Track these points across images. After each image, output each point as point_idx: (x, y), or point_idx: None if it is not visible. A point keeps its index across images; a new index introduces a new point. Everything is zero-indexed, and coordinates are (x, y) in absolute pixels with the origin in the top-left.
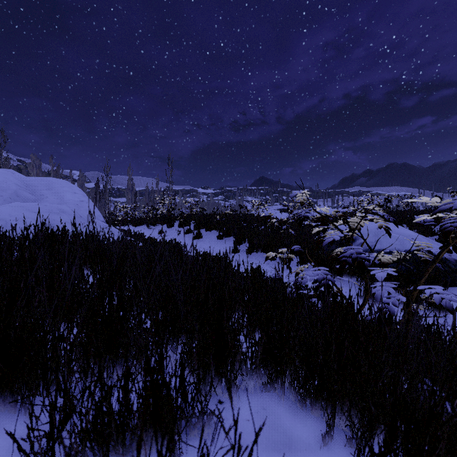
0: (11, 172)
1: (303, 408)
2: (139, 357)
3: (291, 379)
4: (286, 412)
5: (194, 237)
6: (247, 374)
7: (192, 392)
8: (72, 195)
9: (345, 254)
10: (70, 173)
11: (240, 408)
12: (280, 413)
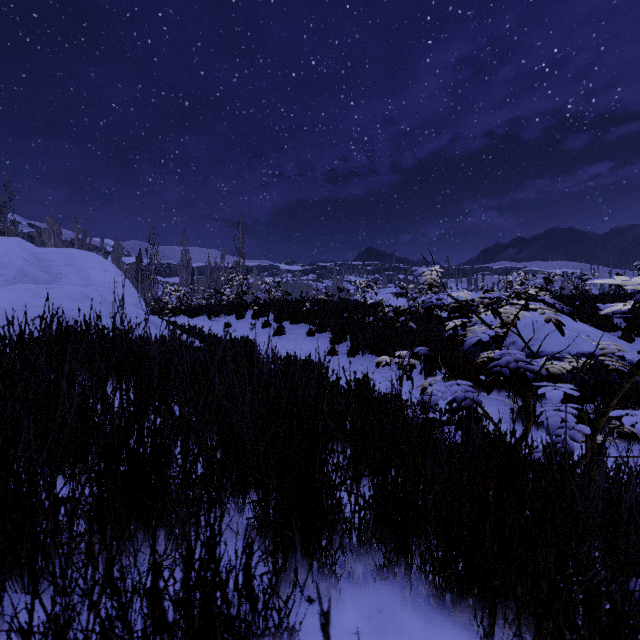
0: (17, 241)
1: (440, 607)
2: (176, 543)
3: (421, 561)
4: (414, 615)
5: (274, 333)
6: (352, 552)
7: (264, 593)
8: (102, 273)
9: (499, 362)
10: (101, 242)
11: (341, 611)
12: (404, 617)
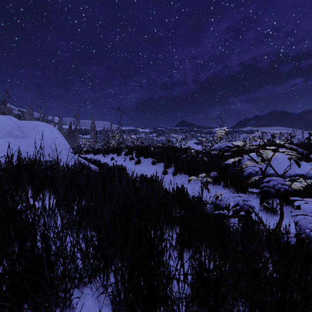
0: (9, 117)
1: None
2: None
3: None
4: None
5: (135, 163)
6: None
7: None
8: (50, 133)
9: (266, 184)
10: (52, 118)
11: None
12: None
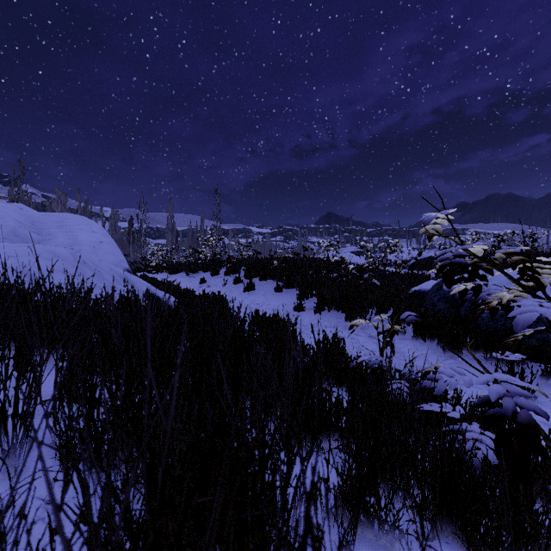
0: (19, 207)
1: None
2: None
3: None
4: None
5: (244, 288)
6: None
7: None
8: (89, 234)
9: None
10: (100, 210)
11: None
12: None
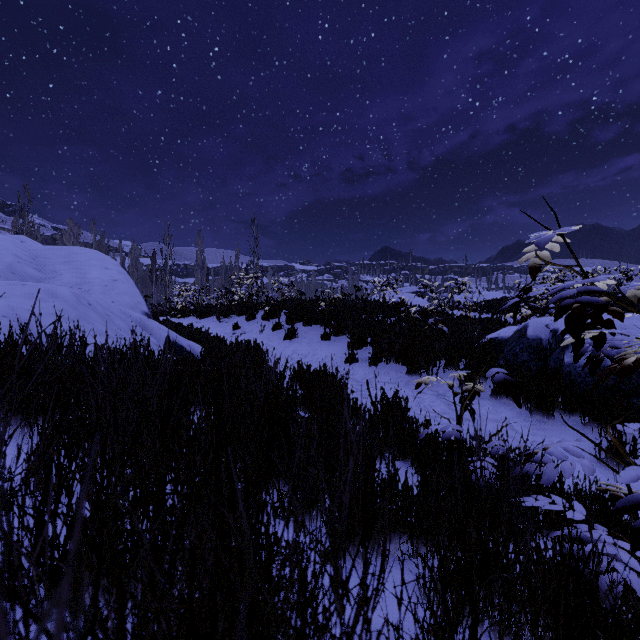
0: (20, 239)
1: None
2: None
3: None
4: None
5: (285, 336)
6: None
7: None
8: (101, 271)
9: None
10: (119, 244)
11: None
12: None
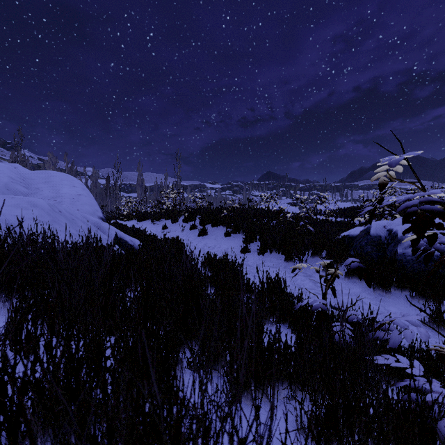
0: (14, 166)
1: None
2: None
3: None
4: None
5: (199, 233)
6: None
7: None
8: (70, 188)
9: None
10: (84, 169)
11: None
12: None
